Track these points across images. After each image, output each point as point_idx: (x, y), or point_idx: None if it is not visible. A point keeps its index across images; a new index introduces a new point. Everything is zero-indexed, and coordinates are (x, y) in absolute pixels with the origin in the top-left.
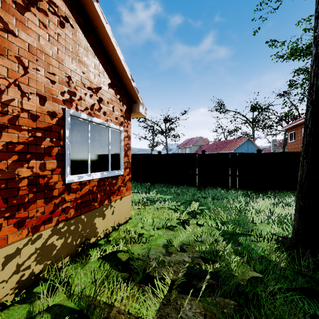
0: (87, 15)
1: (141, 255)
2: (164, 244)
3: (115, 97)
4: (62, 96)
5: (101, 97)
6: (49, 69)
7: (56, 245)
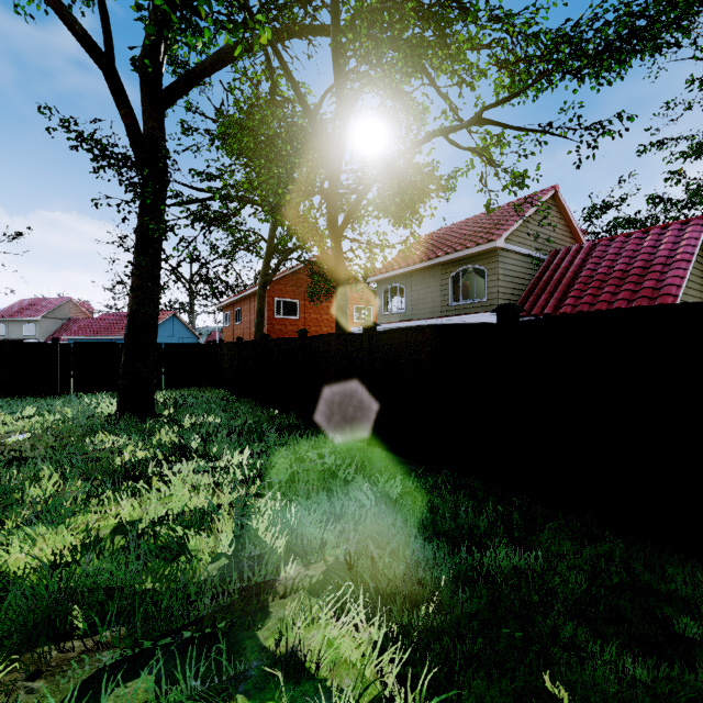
0: None
1: None
2: None
3: None
4: None
5: None
6: None
7: None
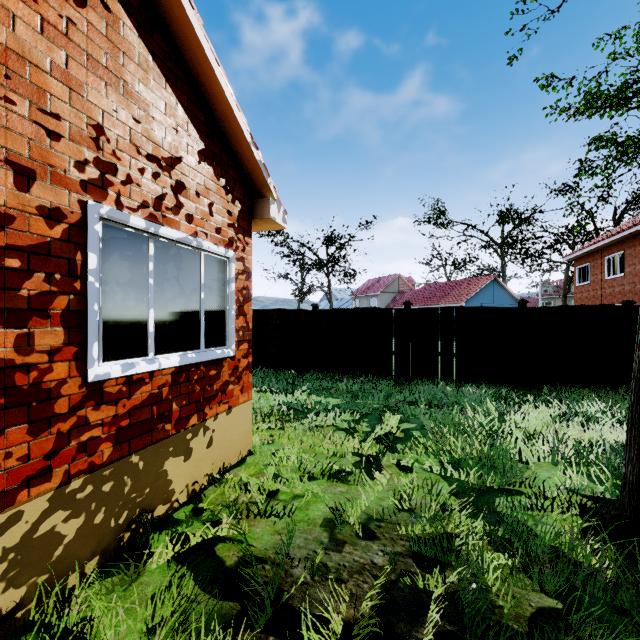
0: None
1: (273, 549)
2: (326, 519)
3: (215, 182)
4: (78, 173)
5: (181, 180)
6: (43, 102)
7: (62, 535)
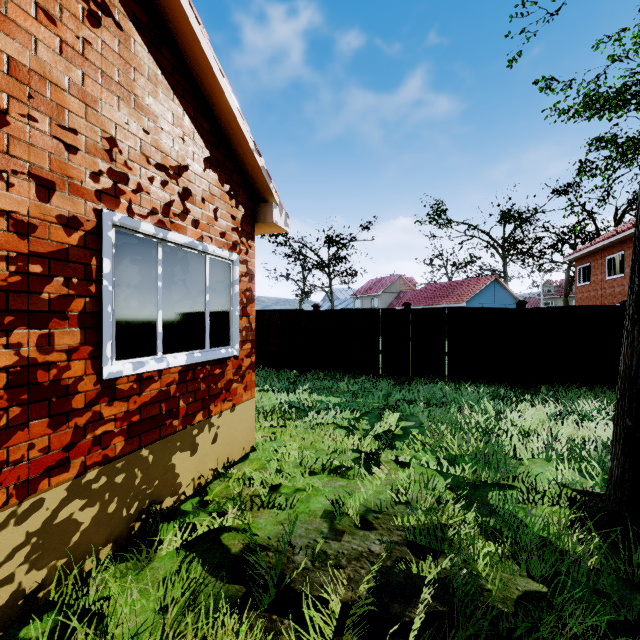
0: (156, 3)
1: (275, 538)
2: (326, 511)
3: (220, 188)
4: (93, 183)
5: (188, 187)
6: (62, 118)
7: (78, 522)
